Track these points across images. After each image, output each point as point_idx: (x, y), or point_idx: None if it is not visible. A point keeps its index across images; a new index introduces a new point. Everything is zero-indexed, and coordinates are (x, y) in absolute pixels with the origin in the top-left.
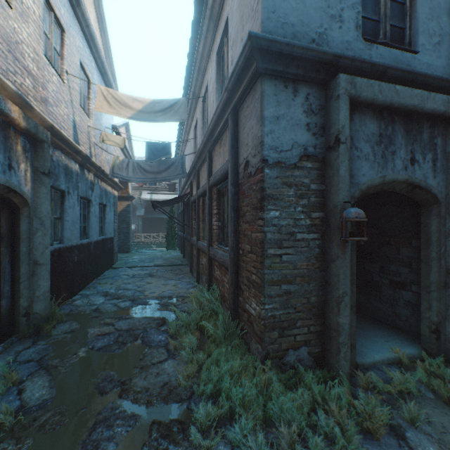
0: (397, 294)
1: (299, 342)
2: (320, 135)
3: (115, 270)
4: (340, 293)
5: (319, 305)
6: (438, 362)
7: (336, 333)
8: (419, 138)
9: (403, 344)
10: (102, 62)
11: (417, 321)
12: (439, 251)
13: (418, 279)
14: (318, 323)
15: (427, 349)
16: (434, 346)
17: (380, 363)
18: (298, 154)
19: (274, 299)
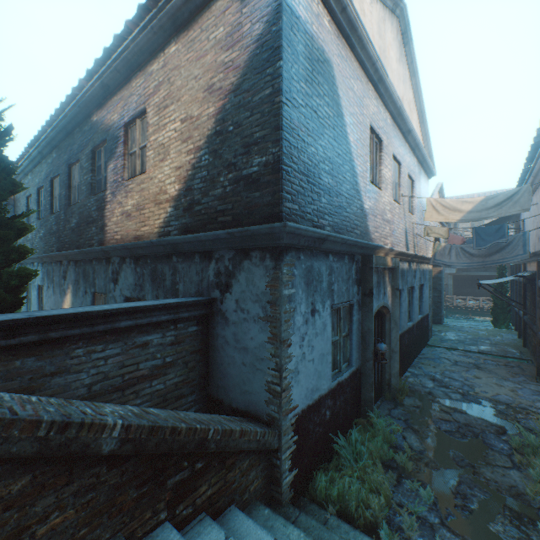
0: None
1: None
2: None
3: (432, 349)
4: None
5: None
6: None
7: None
8: None
9: None
10: (422, 156)
11: None
12: None
13: None
14: None
15: None
16: None
17: None
18: None
19: None
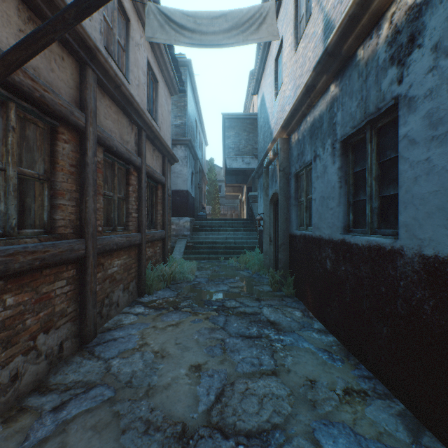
0: None
1: None
2: None
3: None
4: None
5: None
6: None
7: None
8: None
9: None
10: None
11: None
12: None
13: None
14: None
15: None
16: None
17: None
18: None
19: None
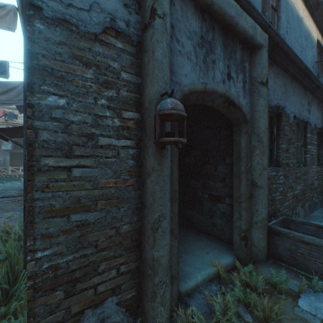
0: (215, 207)
1: (104, 293)
2: (135, 11)
3: None
4: (156, 217)
5: (134, 234)
6: (249, 269)
7: (152, 271)
8: (234, 57)
9: (221, 254)
10: None
11: (230, 229)
12: (247, 165)
13: (231, 192)
14: (133, 259)
15: (238, 255)
16: (243, 251)
17: (202, 283)
18: (101, 22)
19: (56, 239)
